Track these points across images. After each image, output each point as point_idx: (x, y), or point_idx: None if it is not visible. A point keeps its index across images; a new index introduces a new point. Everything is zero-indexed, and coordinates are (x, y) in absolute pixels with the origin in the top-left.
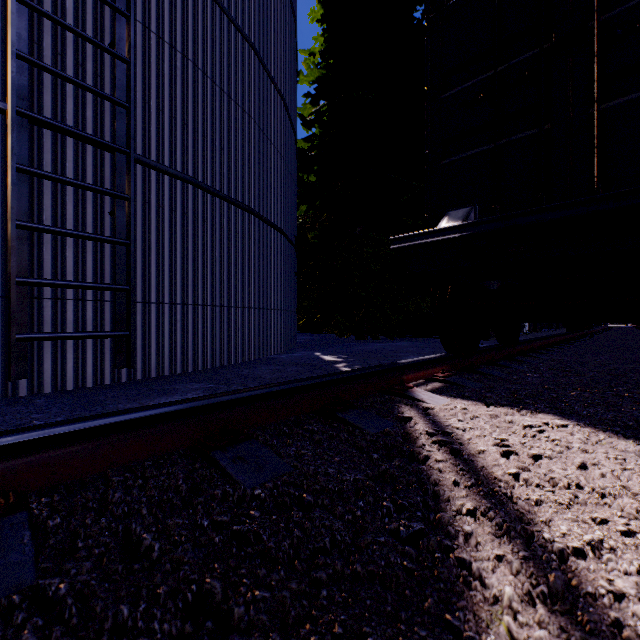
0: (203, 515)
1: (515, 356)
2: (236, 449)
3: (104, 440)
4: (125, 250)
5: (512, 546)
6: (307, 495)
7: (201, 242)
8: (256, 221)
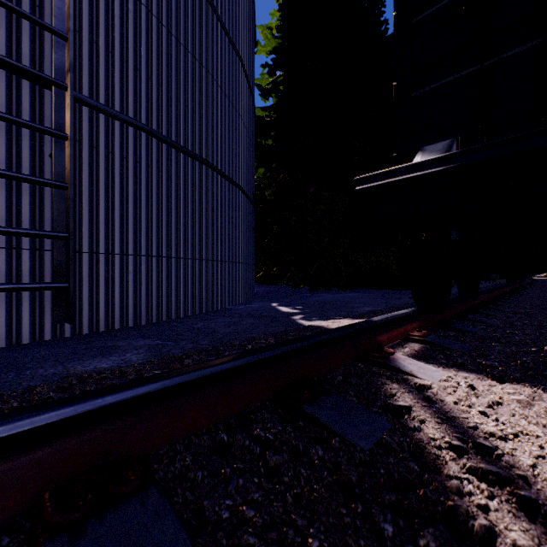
0: None
1: (479, 309)
2: (105, 526)
3: None
4: (65, 194)
5: None
6: None
7: (155, 192)
8: (214, 175)
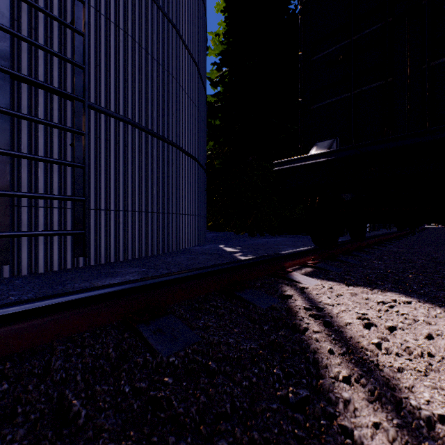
0: (125, 382)
1: (363, 248)
2: (156, 322)
3: (51, 316)
4: (81, 171)
5: (386, 413)
6: (212, 363)
7: (137, 166)
8: (177, 152)
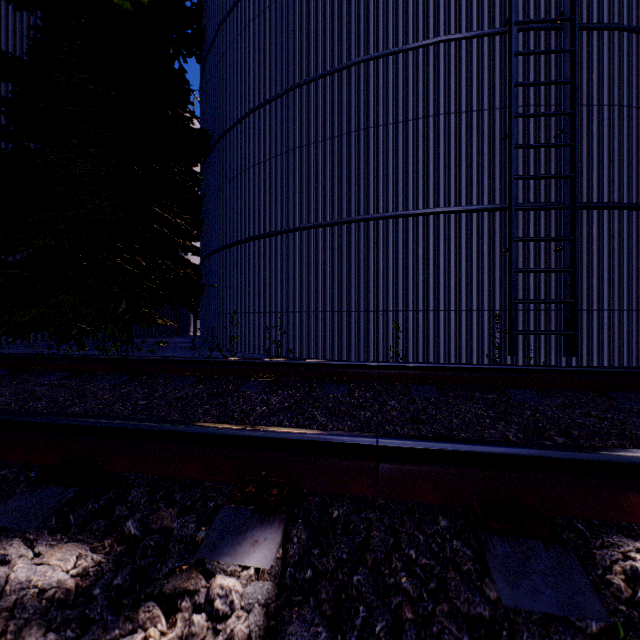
0: None
1: None
2: None
3: None
4: (569, 275)
5: None
6: None
7: (625, 255)
8: None
